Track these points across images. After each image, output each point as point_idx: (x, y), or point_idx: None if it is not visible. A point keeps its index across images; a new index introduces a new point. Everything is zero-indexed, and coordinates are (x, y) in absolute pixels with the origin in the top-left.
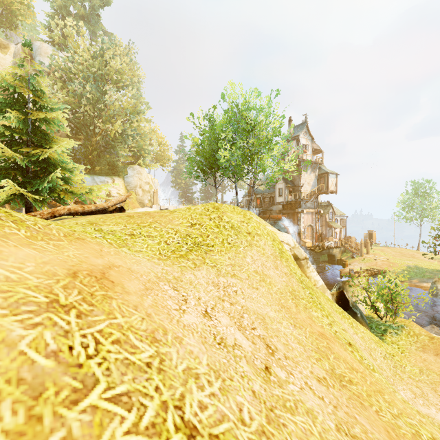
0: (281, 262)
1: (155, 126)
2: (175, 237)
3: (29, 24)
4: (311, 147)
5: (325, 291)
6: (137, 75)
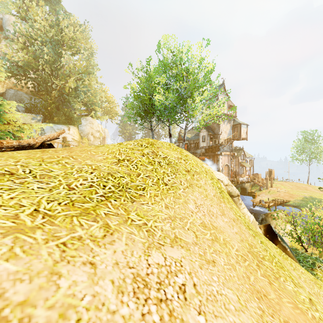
0: (225, 205)
1: (105, 87)
2: (89, 177)
3: (3, 3)
4: (227, 104)
5: (257, 227)
6: (91, 48)
